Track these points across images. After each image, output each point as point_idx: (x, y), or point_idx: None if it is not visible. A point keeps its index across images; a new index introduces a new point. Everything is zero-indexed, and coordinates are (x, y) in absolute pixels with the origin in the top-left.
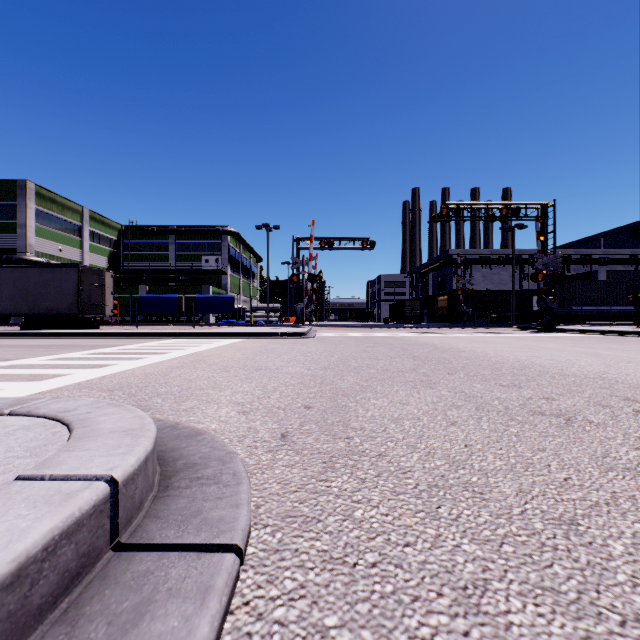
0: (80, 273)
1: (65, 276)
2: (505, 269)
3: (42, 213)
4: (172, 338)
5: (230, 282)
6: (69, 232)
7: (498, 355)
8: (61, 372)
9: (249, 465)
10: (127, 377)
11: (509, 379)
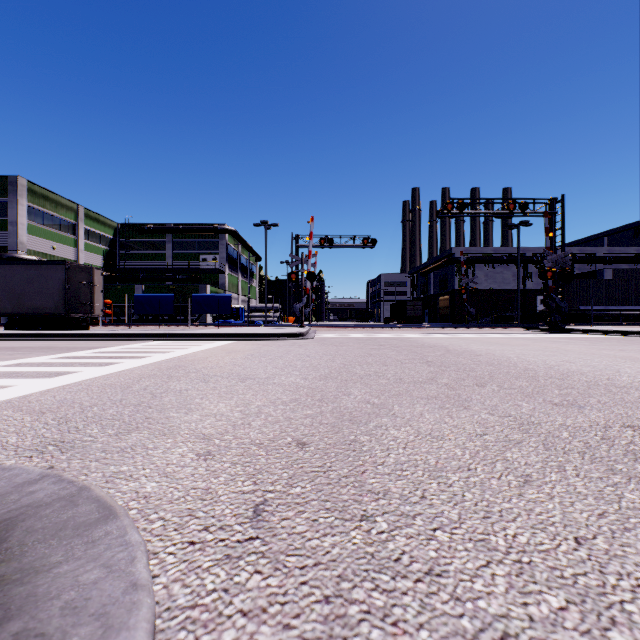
0: (67, 270)
1: (51, 273)
2: (508, 268)
3: (34, 210)
4: (161, 339)
5: (228, 281)
6: (63, 230)
7: (522, 359)
8: (2, 383)
9: (174, 611)
10: (78, 391)
11: (557, 394)
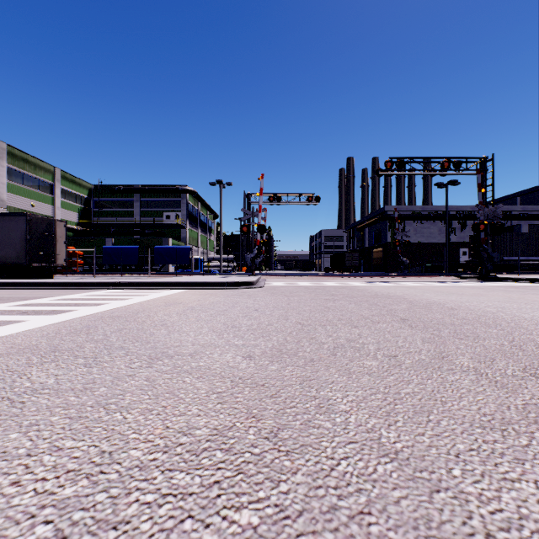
0: (28, 222)
1: (13, 225)
2: (434, 224)
3: (14, 171)
4: (111, 288)
5: (189, 235)
6: (41, 189)
7: (514, 316)
8: None
9: None
10: None
11: None
